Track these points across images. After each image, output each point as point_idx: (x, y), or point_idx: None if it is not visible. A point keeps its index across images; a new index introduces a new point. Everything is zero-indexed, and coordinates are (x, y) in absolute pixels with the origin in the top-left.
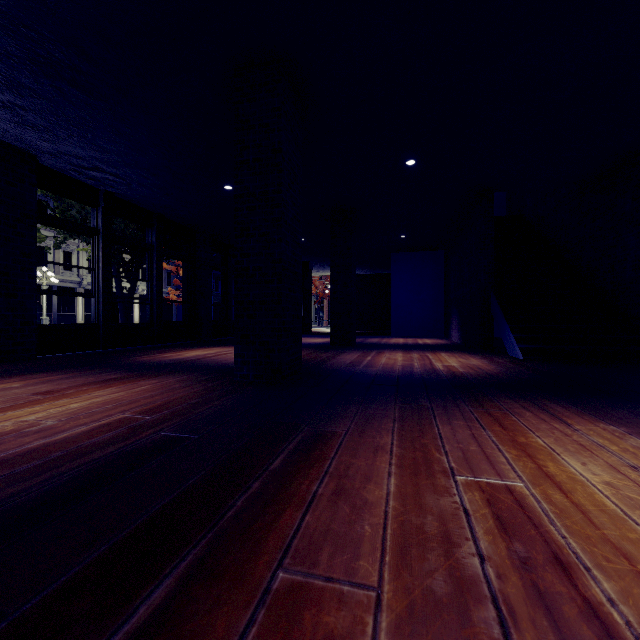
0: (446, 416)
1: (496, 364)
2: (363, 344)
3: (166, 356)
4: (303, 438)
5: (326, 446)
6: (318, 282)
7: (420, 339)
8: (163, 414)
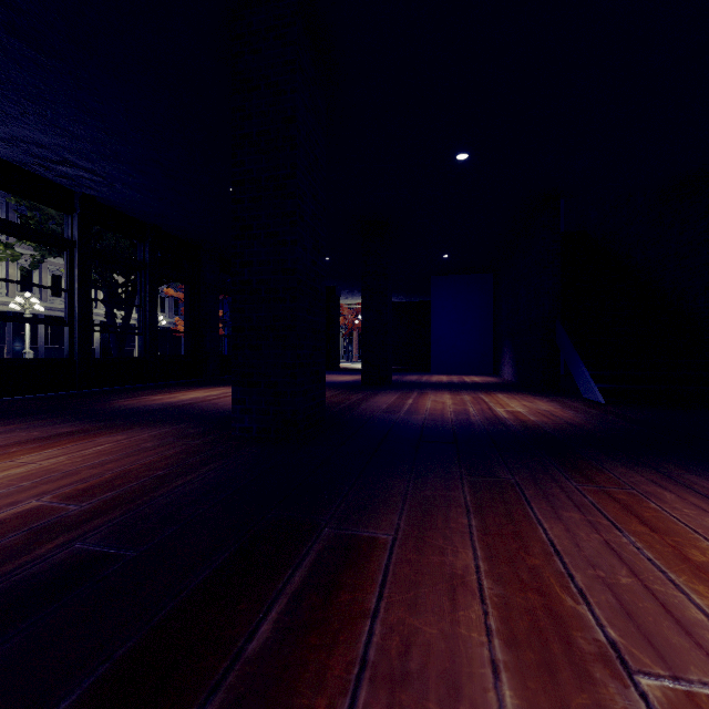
0: (546, 501)
1: (572, 409)
2: (400, 383)
3: (155, 399)
4: (320, 556)
5: (360, 577)
6: (346, 311)
7: (466, 376)
8: (102, 500)
